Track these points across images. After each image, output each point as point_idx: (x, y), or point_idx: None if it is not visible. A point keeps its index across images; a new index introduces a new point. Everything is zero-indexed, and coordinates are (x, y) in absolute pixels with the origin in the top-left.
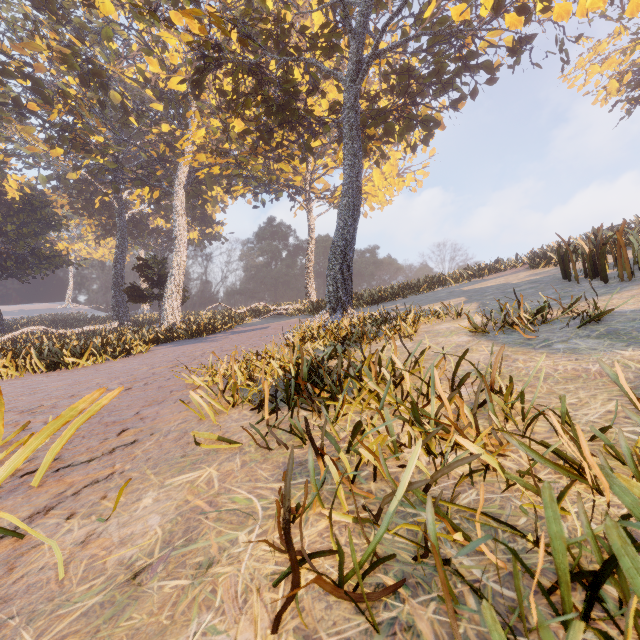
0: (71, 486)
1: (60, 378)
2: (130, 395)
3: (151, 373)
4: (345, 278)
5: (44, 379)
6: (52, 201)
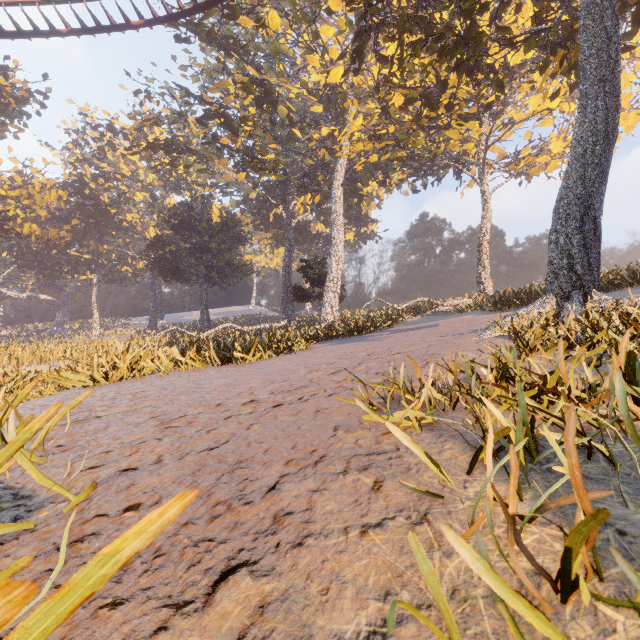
0: None
1: (226, 374)
2: (275, 421)
3: (308, 379)
4: (587, 244)
5: (214, 373)
6: (240, 221)
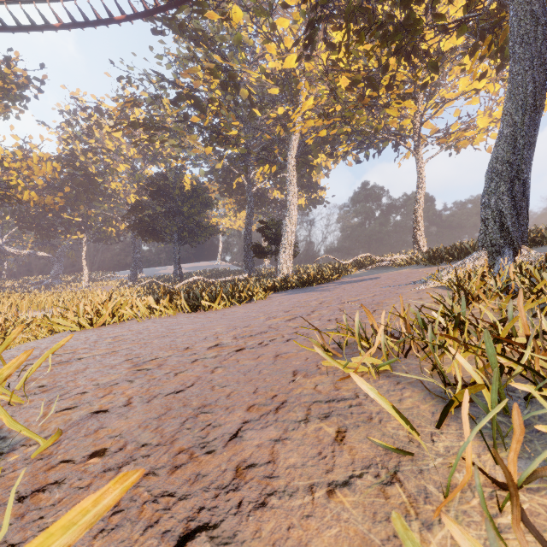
0: None
1: (194, 320)
2: (238, 364)
3: (267, 325)
4: (517, 204)
5: (184, 320)
6: (208, 188)
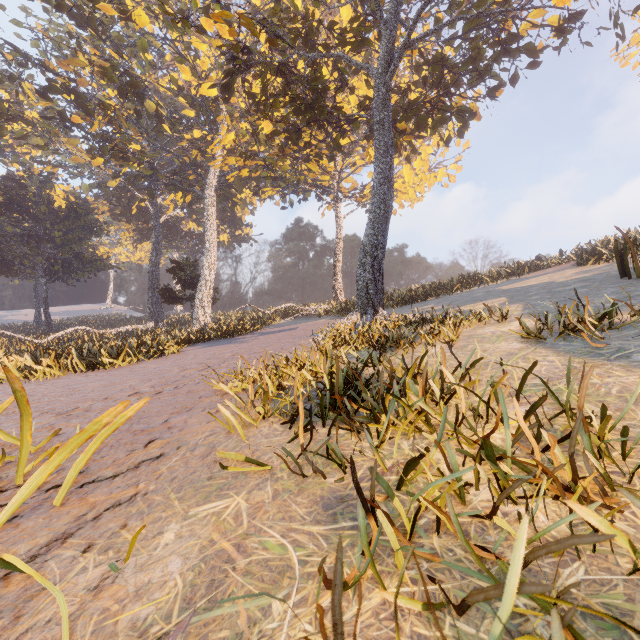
0: (93, 507)
1: (97, 378)
2: (160, 400)
3: (181, 376)
4: (376, 278)
5: (83, 379)
6: (94, 208)
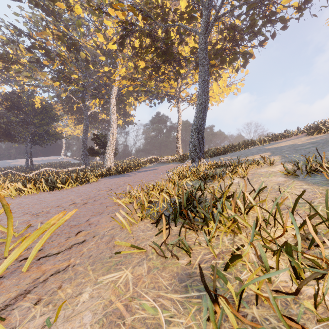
0: (43, 273)
1: (54, 195)
2: (85, 207)
3: (97, 194)
4: (200, 142)
5: (47, 195)
6: (55, 108)
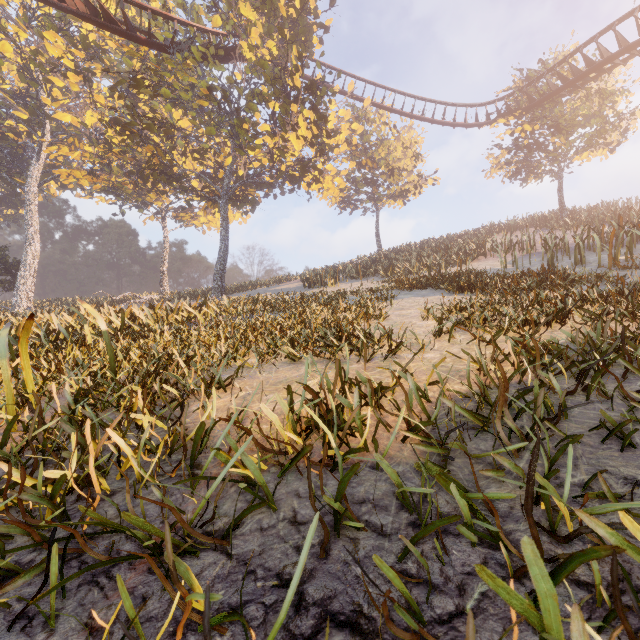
0: None
1: None
2: None
3: None
4: (222, 281)
5: None
6: None
